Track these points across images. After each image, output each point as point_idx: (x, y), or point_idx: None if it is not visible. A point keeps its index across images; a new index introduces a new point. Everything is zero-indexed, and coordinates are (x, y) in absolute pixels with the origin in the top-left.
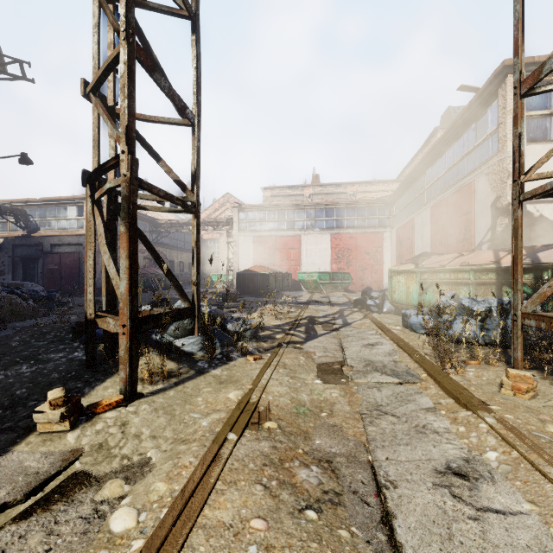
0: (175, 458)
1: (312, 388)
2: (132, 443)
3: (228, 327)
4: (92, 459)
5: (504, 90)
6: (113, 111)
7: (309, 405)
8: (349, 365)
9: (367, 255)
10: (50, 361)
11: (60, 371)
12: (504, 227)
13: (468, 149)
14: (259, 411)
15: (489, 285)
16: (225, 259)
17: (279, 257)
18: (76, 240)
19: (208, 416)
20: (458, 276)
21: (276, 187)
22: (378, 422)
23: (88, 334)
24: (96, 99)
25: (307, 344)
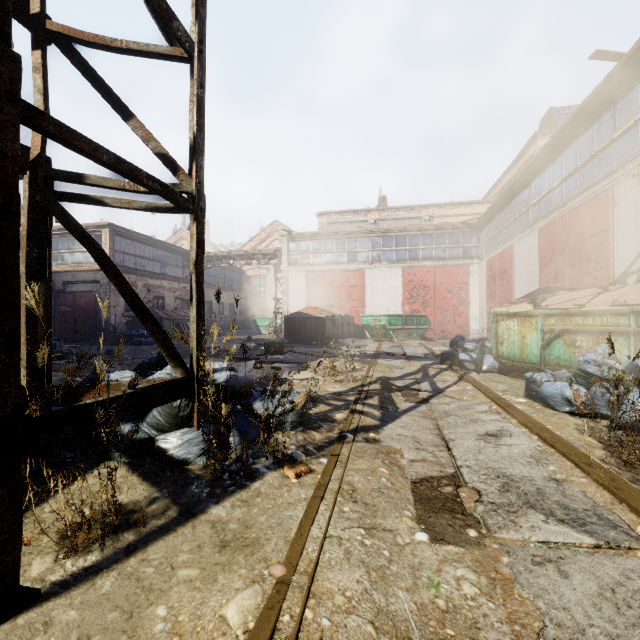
0: None
1: (413, 561)
2: None
3: (256, 407)
4: None
5: None
6: (39, 21)
7: (419, 636)
8: (470, 486)
9: (449, 293)
10: None
11: None
12: None
13: (601, 145)
14: None
15: None
16: (272, 300)
17: (338, 296)
18: (92, 277)
19: None
20: (608, 322)
21: (334, 213)
22: None
23: None
24: None
25: (385, 431)
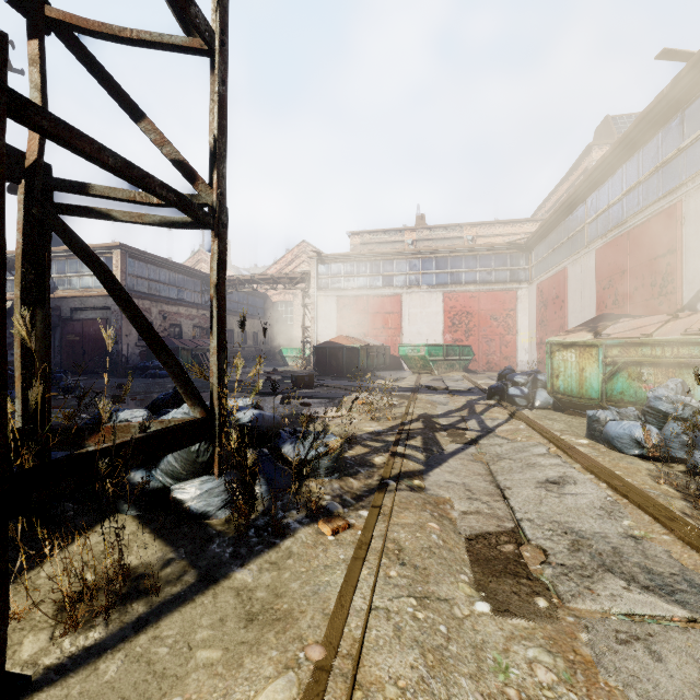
0: None
1: (475, 638)
2: None
3: (285, 451)
4: None
5: None
6: (36, 7)
7: None
8: (534, 544)
9: (494, 321)
10: None
11: None
12: None
13: (668, 155)
14: None
15: None
16: (300, 328)
17: (372, 324)
18: (102, 303)
19: None
20: (679, 353)
21: (368, 232)
22: None
23: None
24: None
25: (431, 477)
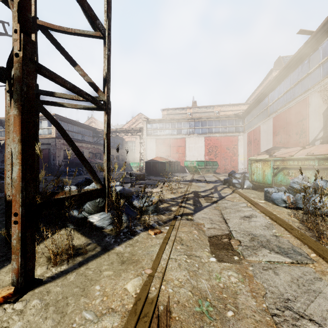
0: None
1: (209, 269)
2: None
3: (134, 203)
4: None
5: None
6: (34, 20)
7: (211, 297)
8: (236, 239)
9: (228, 150)
10: None
11: None
12: None
13: (303, 76)
14: (158, 315)
15: None
16: (138, 153)
17: (172, 151)
18: (47, 141)
19: (100, 321)
20: (304, 163)
21: (170, 109)
22: None
23: (7, 214)
24: (10, 1)
25: (196, 215)
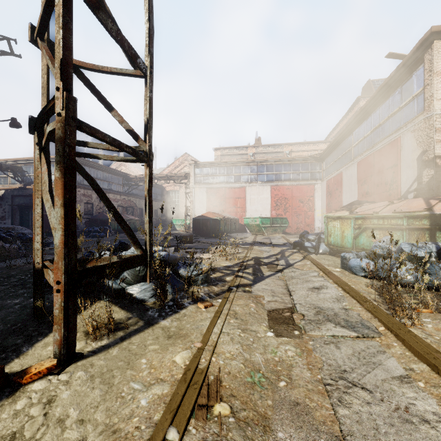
0: None
1: (265, 343)
2: (52, 433)
3: (180, 272)
4: None
5: (430, 54)
6: None
7: (264, 369)
8: (299, 313)
9: (301, 203)
10: (3, 308)
11: (6, 322)
12: (430, 178)
13: (394, 110)
14: (208, 383)
15: (422, 230)
16: (183, 207)
17: (228, 204)
18: None
19: (149, 390)
20: (391, 222)
21: (226, 148)
22: (349, 399)
23: (36, 284)
24: (41, 43)
25: (255, 286)
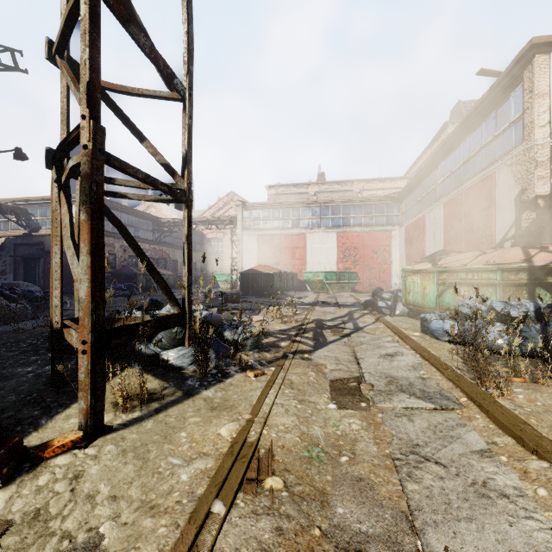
0: (132, 548)
1: (326, 416)
2: (82, 510)
3: (225, 335)
4: (18, 539)
5: (530, 72)
6: None
7: (324, 444)
8: (368, 383)
9: (375, 254)
10: (13, 377)
11: (19, 392)
12: (530, 222)
13: (487, 140)
14: (259, 457)
15: (519, 286)
16: (228, 259)
17: (284, 256)
18: None
19: (191, 464)
20: (482, 276)
21: (281, 185)
22: (420, 474)
23: (54, 347)
24: (61, 61)
25: (316, 353)
